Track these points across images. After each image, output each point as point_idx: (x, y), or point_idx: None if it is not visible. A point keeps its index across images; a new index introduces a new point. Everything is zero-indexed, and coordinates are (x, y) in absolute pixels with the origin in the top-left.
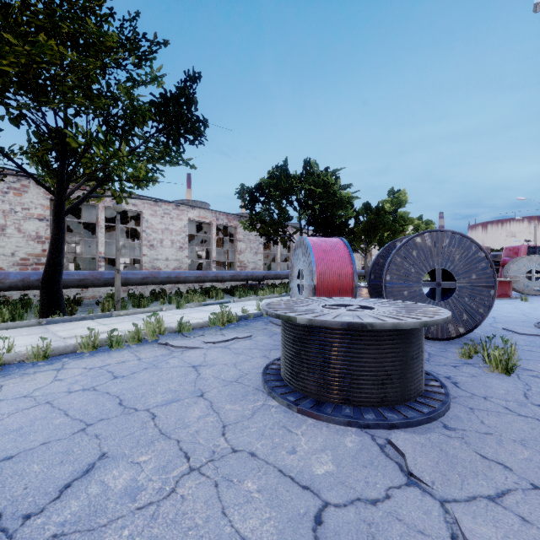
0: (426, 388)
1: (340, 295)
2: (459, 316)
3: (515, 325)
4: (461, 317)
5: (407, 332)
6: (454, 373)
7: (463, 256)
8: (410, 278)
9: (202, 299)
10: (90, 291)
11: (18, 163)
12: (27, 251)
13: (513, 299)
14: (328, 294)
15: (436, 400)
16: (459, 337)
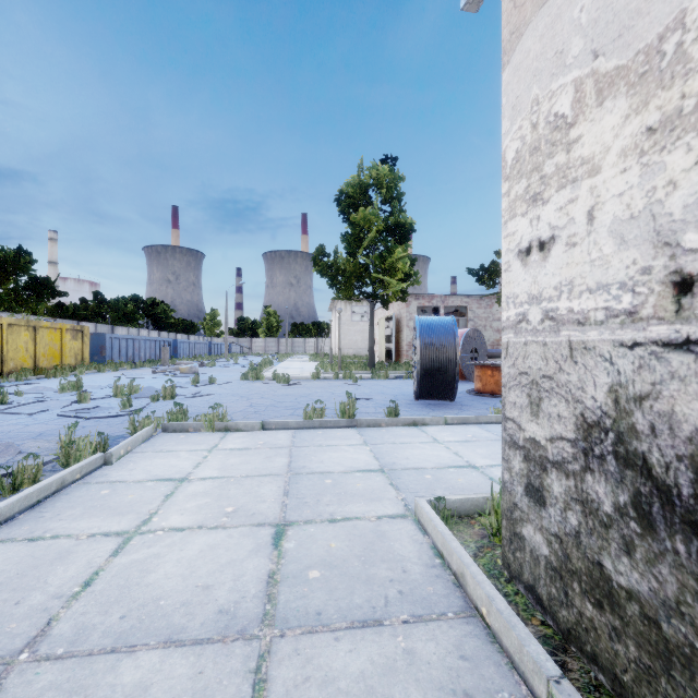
0: None
1: None
2: None
3: None
4: None
5: None
6: None
7: None
8: None
9: None
10: None
11: None
12: (493, 338)
13: None
14: None
15: None
16: None
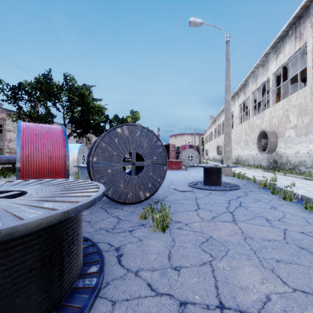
0: (78, 283)
1: (51, 176)
2: (146, 185)
3: (179, 185)
4: (148, 186)
5: (17, 238)
6: (126, 241)
7: (149, 143)
8: (113, 159)
9: None
10: None
11: None
12: None
13: (182, 170)
14: (37, 176)
15: (75, 307)
16: (146, 199)
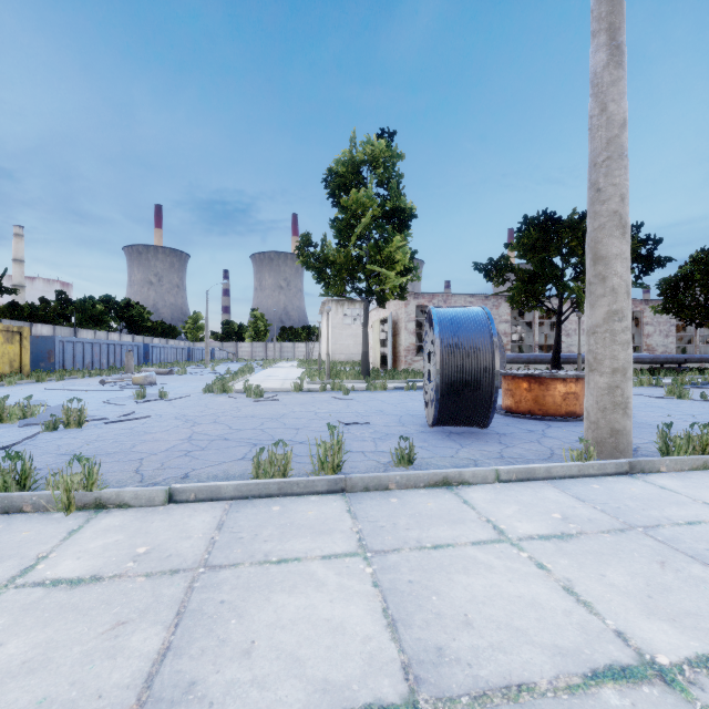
0: None
1: None
2: None
3: None
4: None
5: None
6: None
7: None
8: None
9: (634, 376)
10: (530, 368)
11: (539, 300)
12: None
13: None
14: None
15: None
16: None
